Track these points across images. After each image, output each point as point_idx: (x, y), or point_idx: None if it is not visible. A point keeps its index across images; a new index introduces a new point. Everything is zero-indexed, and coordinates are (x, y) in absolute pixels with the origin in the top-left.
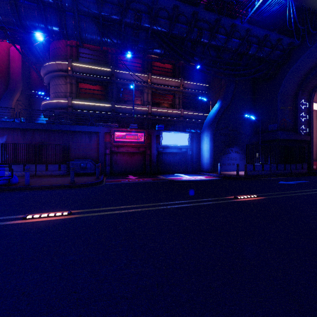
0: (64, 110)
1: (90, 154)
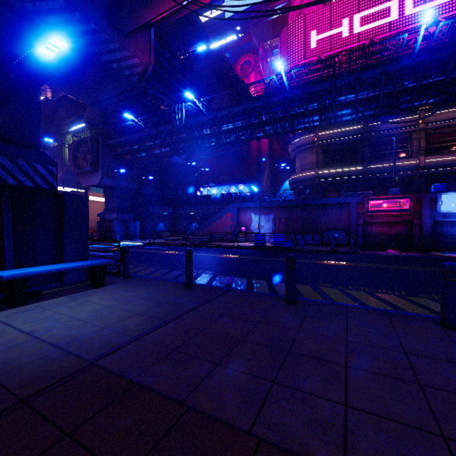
0: (310, 181)
1: (340, 225)
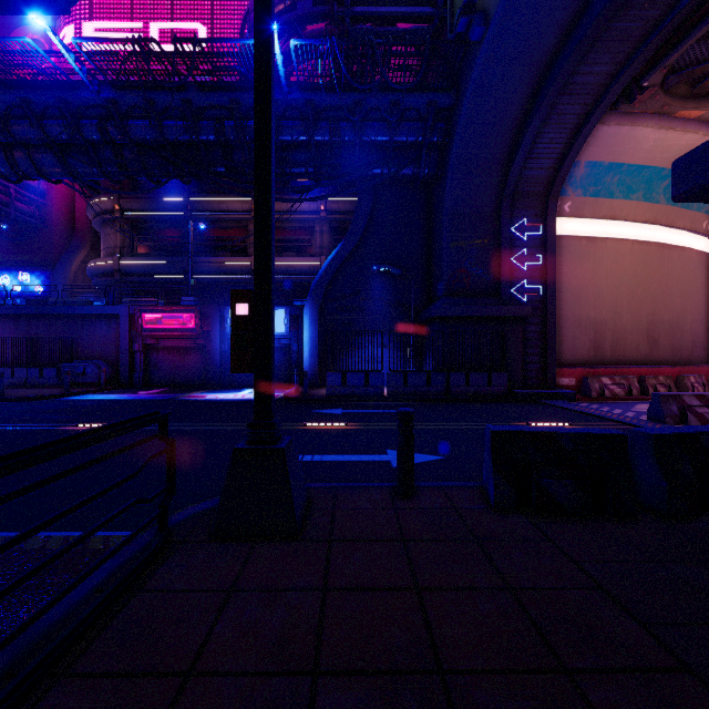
0: (110, 277)
1: (109, 351)
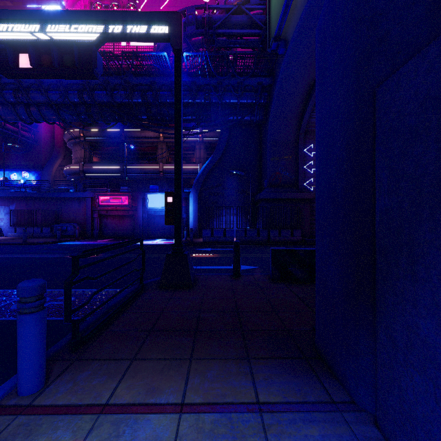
0: (78, 175)
1: (79, 218)
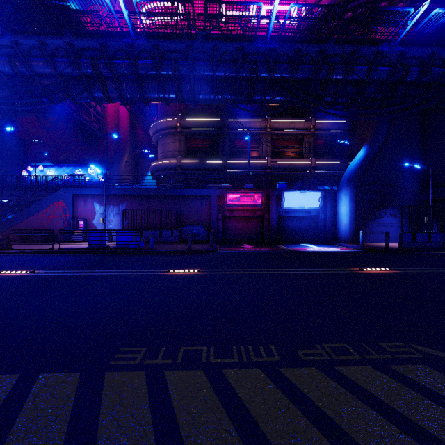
0: (173, 171)
1: (201, 219)
